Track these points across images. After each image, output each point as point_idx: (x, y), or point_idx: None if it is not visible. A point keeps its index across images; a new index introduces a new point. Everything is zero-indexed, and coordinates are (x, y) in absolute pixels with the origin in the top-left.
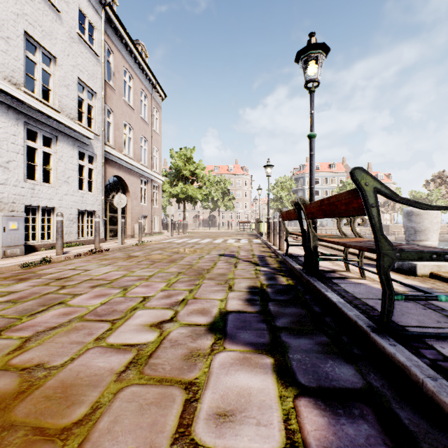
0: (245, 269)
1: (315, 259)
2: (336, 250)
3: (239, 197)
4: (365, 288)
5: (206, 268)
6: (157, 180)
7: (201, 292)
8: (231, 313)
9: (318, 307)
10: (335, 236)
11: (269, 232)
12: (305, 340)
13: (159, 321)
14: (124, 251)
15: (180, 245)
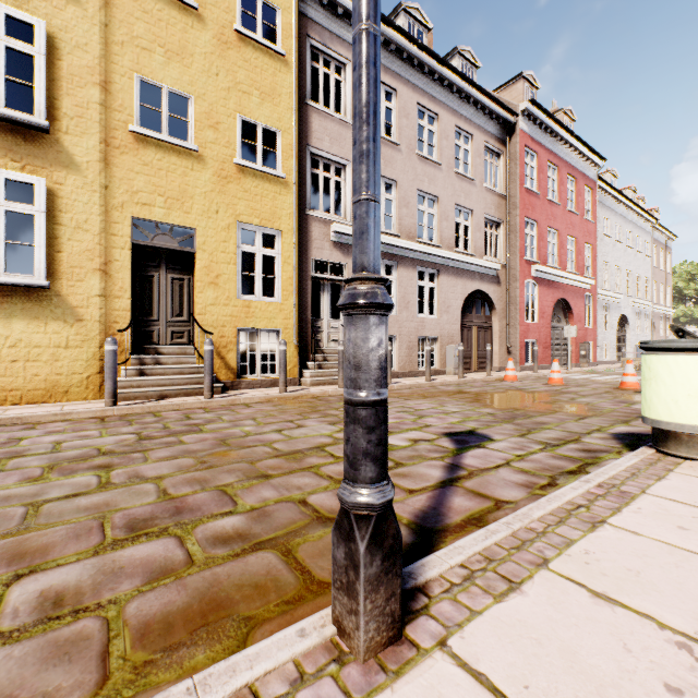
0: None
1: None
2: None
3: None
4: None
5: None
6: (669, 313)
7: None
8: None
9: None
10: None
11: None
12: None
13: None
14: None
15: None
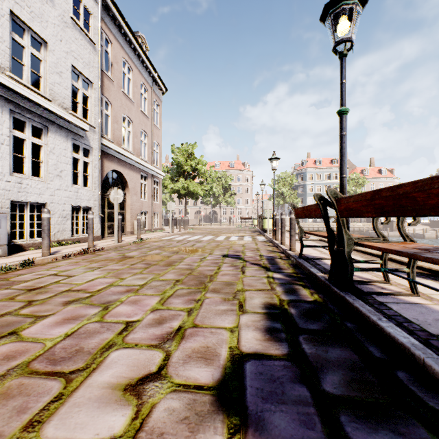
0: (255, 275)
1: (350, 269)
2: (353, 250)
3: (240, 193)
4: (429, 312)
5: (208, 274)
6: (158, 175)
7: (204, 315)
8: (248, 358)
9: (373, 347)
10: (371, 238)
11: (276, 230)
12: (390, 438)
13: (139, 377)
14: (120, 250)
15: (181, 243)
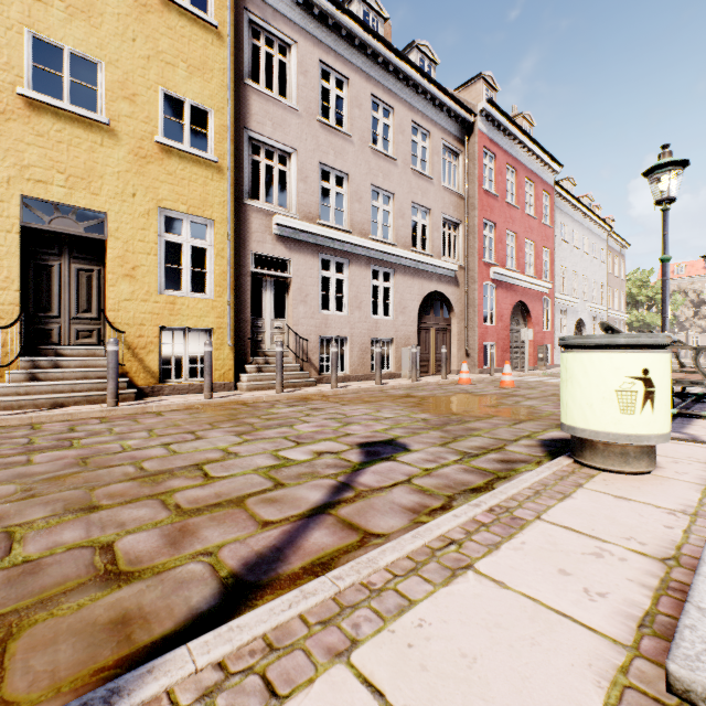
0: None
1: None
2: None
3: None
4: None
5: None
6: (623, 318)
7: None
8: None
9: None
10: None
11: None
12: None
13: None
14: None
15: None
